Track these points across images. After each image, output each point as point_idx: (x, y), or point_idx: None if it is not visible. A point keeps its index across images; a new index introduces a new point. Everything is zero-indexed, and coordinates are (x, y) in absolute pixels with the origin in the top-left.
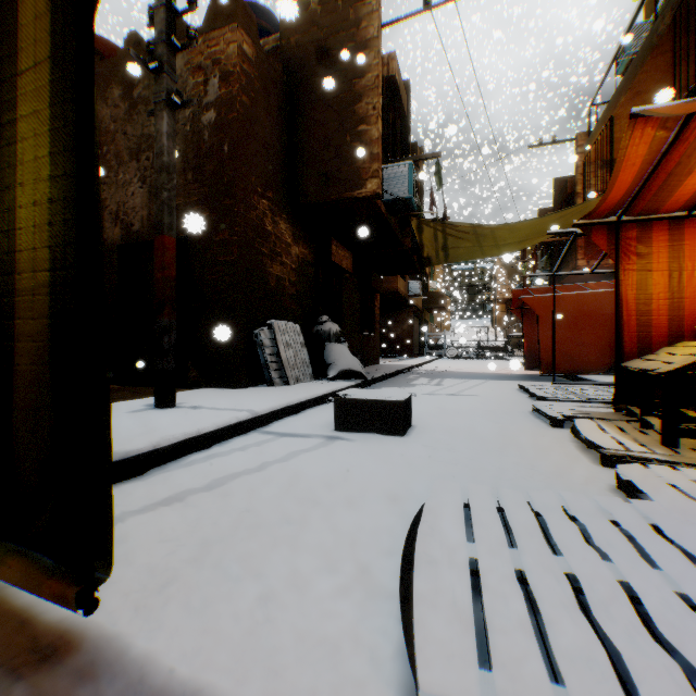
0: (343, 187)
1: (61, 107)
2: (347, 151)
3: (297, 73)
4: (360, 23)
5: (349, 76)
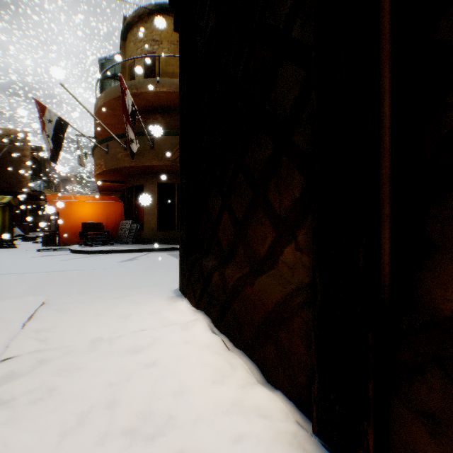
0: (19, 189)
1: (12, 218)
2: (21, 180)
3: (2, 155)
4: (25, 150)
5: (21, 162)
